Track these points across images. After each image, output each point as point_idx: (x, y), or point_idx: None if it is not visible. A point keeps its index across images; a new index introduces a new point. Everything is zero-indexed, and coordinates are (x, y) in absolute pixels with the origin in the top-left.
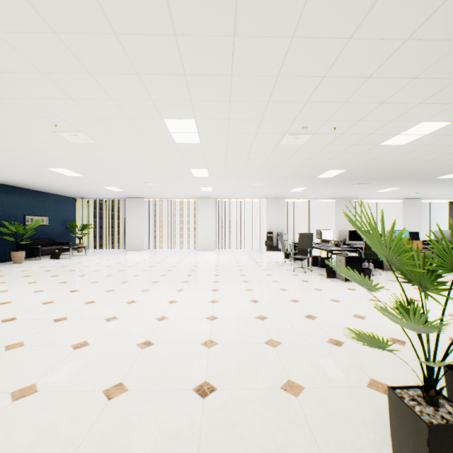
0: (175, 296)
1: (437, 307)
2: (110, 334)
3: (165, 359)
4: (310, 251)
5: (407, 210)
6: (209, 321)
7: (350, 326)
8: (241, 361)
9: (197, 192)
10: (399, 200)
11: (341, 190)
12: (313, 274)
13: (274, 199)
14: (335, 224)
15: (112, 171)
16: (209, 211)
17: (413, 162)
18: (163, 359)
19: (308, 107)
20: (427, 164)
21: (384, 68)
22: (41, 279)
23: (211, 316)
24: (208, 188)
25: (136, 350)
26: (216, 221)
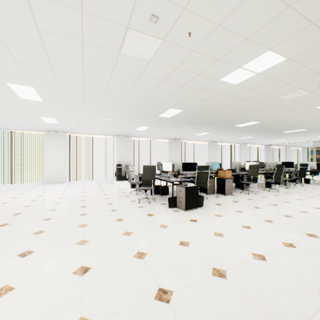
0: None
1: (268, 234)
2: None
3: None
4: (153, 182)
5: (210, 149)
6: None
7: (220, 306)
8: None
9: (41, 124)
10: (206, 142)
11: (174, 132)
12: (157, 204)
13: (123, 136)
14: (168, 157)
15: None
16: (59, 145)
17: (231, 108)
18: None
19: None
20: (237, 112)
21: None
22: None
23: None
24: (51, 119)
25: None
26: (68, 154)
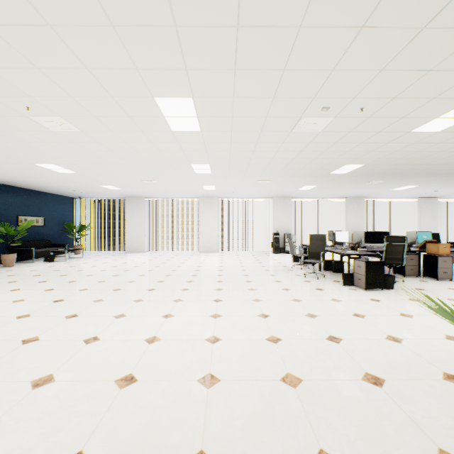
0: (172, 309)
1: None
2: (85, 363)
3: (148, 407)
4: (323, 255)
5: (423, 210)
6: (210, 345)
7: (387, 354)
8: (251, 412)
9: (200, 191)
10: (414, 199)
11: (354, 188)
12: (327, 280)
13: (281, 198)
14: (345, 224)
15: (105, 167)
16: (213, 211)
17: (443, 154)
18: (146, 408)
19: (333, 78)
20: None
21: (449, 10)
22: (26, 286)
23: (213, 336)
24: (211, 186)
25: (112, 391)
26: (219, 221)
